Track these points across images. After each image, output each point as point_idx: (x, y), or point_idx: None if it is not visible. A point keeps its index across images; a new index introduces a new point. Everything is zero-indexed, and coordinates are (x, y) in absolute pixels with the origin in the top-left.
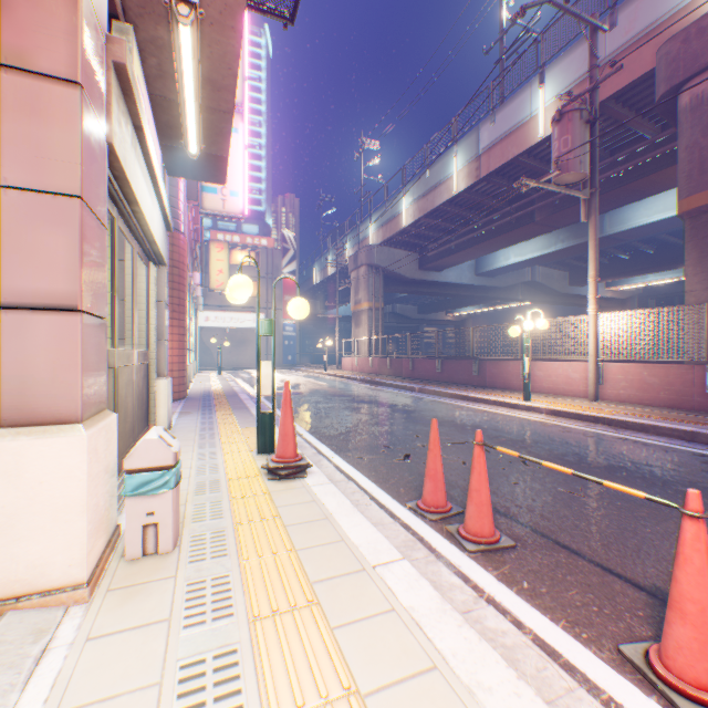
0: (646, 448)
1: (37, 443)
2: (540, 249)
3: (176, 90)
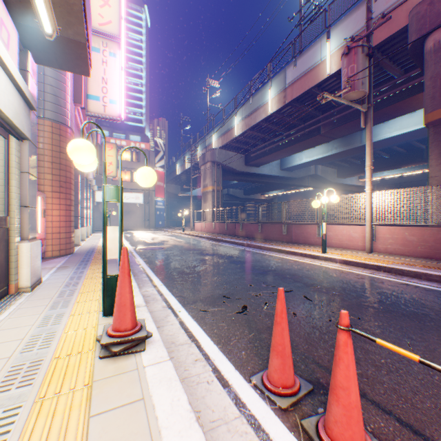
0: (429, 293)
1: None
2: (322, 153)
3: None
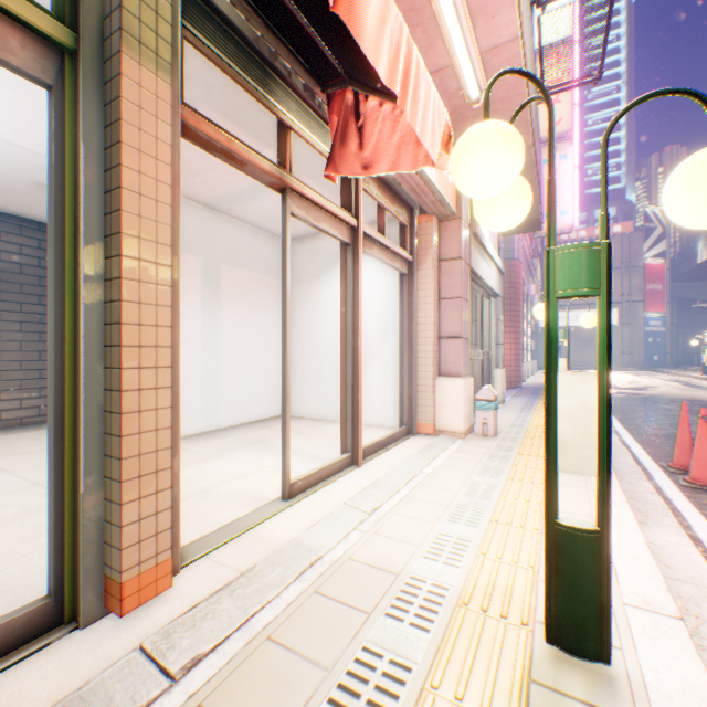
0: None
1: (449, 382)
2: None
3: None
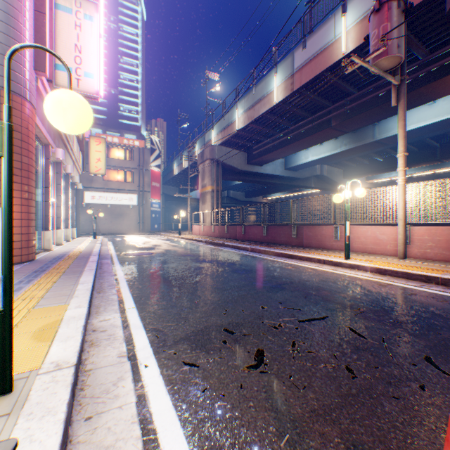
0: None
1: None
2: (330, 150)
3: None
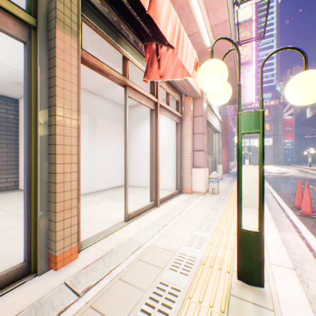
0: None
1: (197, 170)
2: None
3: None
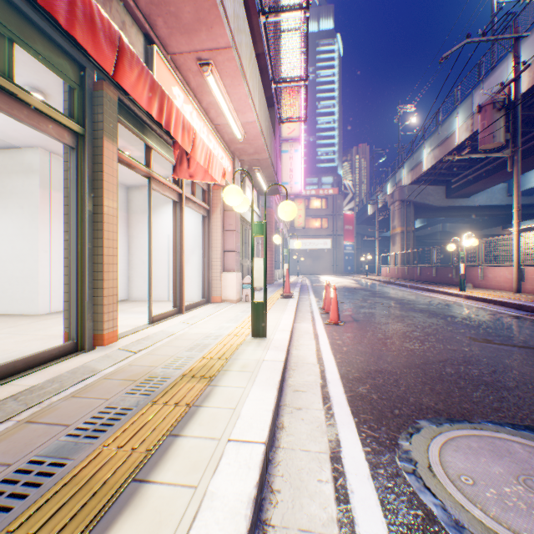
0: (476, 309)
1: (229, 274)
2: None
3: (258, 180)
